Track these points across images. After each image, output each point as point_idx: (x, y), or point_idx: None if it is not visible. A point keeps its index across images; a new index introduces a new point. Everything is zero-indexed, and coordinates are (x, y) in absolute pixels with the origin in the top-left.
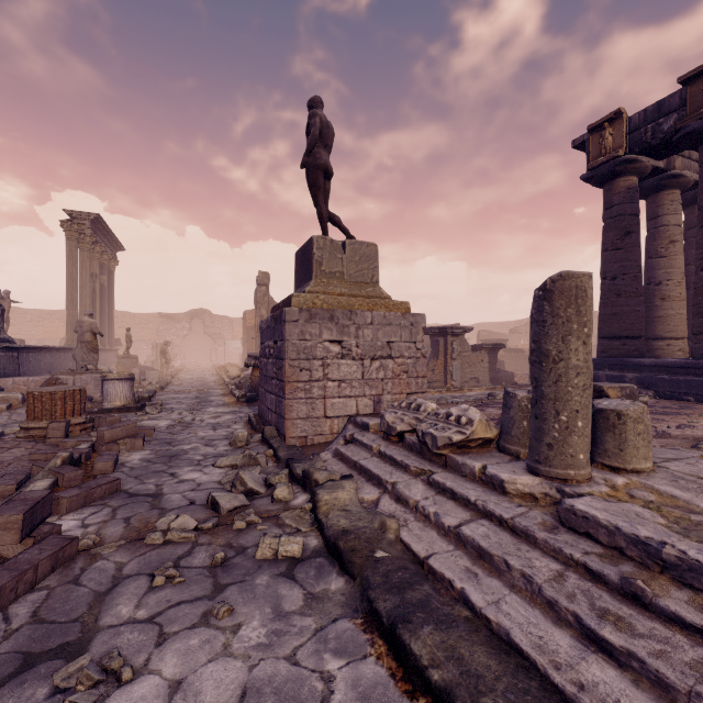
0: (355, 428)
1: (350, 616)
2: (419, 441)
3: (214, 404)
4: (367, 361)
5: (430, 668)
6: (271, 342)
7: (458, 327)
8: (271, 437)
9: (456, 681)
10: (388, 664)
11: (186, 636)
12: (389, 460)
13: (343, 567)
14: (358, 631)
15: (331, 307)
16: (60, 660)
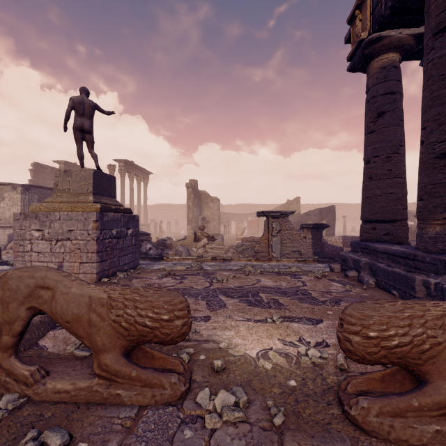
0: None
1: None
2: None
3: None
4: (54, 242)
5: None
6: None
7: (274, 211)
8: None
9: None
10: None
11: None
12: None
13: None
14: None
15: (49, 210)
16: None
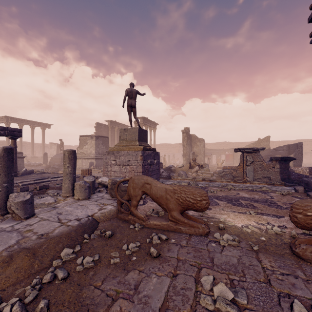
0: None
1: None
2: None
3: None
4: (121, 166)
5: None
6: None
7: (248, 148)
8: None
9: None
10: None
11: None
12: None
13: None
14: None
15: (118, 150)
16: None
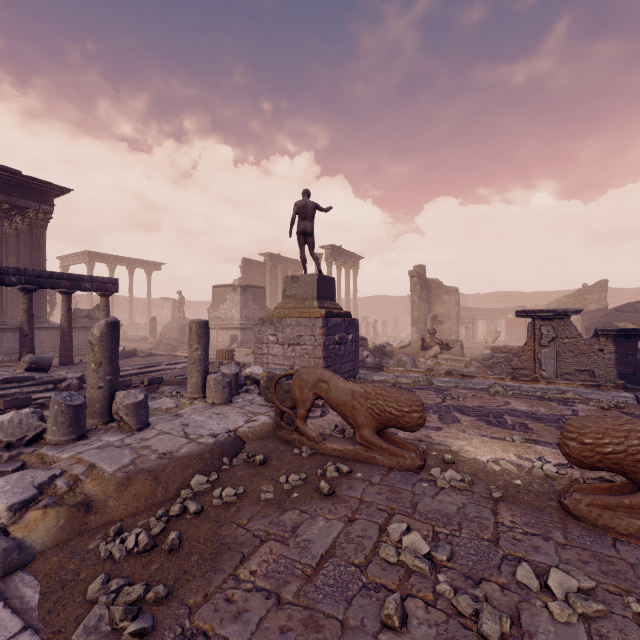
0: None
1: None
2: None
3: None
4: (286, 346)
5: None
6: None
7: (543, 310)
8: None
9: None
10: None
11: None
12: None
13: None
14: None
15: (280, 316)
16: None
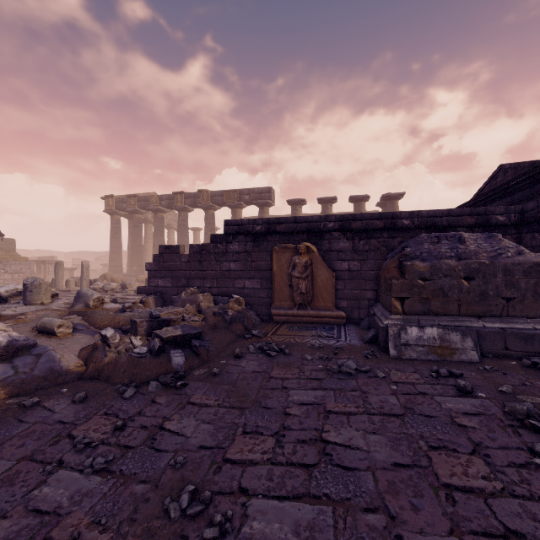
0: None
1: None
2: None
3: None
4: (14, 274)
5: None
6: None
7: (52, 260)
8: None
9: None
10: None
11: None
12: None
13: None
14: None
15: None
16: None
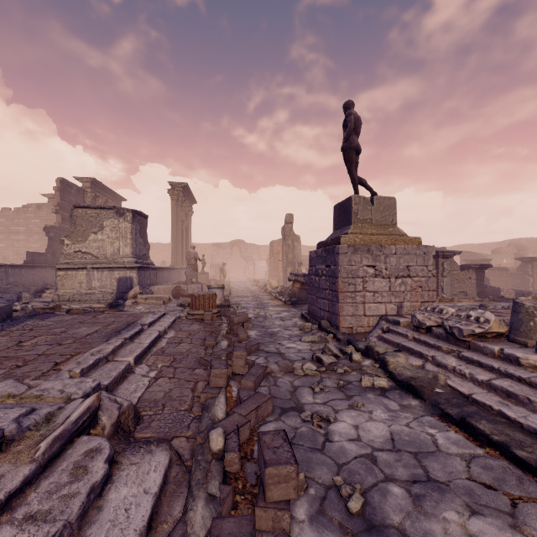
0: (388, 324)
1: (430, 416)
2: (445, 332)
3: (270, 305)
4: (392, 279)
5: (491, 435)
6: (323, 266)
7: (448, 251)
8: (327, 327)
9: (508, 441)
10: (462, 434)
11: (347, 411)
12: (423, 343)
13: (415, 395)
14: (438, 421)
15: (365, 243)
16: (295, 412)
